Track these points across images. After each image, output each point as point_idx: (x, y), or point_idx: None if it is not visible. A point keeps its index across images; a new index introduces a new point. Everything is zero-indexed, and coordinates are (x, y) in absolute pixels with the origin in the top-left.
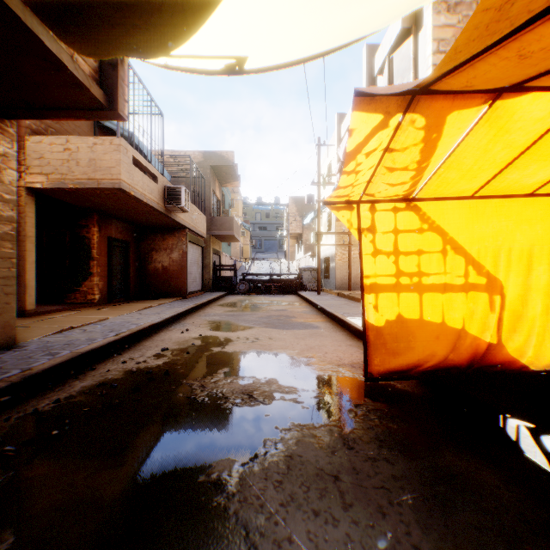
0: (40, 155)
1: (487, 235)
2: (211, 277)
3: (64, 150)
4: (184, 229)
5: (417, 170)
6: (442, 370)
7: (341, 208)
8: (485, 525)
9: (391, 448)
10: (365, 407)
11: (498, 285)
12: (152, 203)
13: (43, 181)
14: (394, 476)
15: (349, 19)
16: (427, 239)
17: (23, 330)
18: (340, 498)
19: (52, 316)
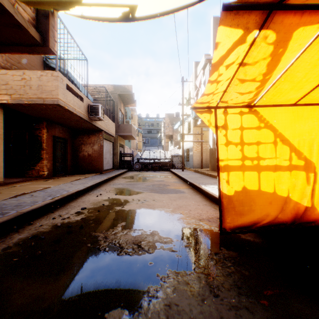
0: (6, 82)
1: (304, 131)
2: (118, 160)
3: (22, 79)
4: (101, 131)
5: (261, 81)
6: (273, 226)
7: (203, 112)
8: None
9: (248, 295)
10: (222, 255)
11: (312, 166)
12: (80, 114)
13: (8, 99)
14: None
15: None
16: (263, 134)
17: None
18: None
19: (14, 185)
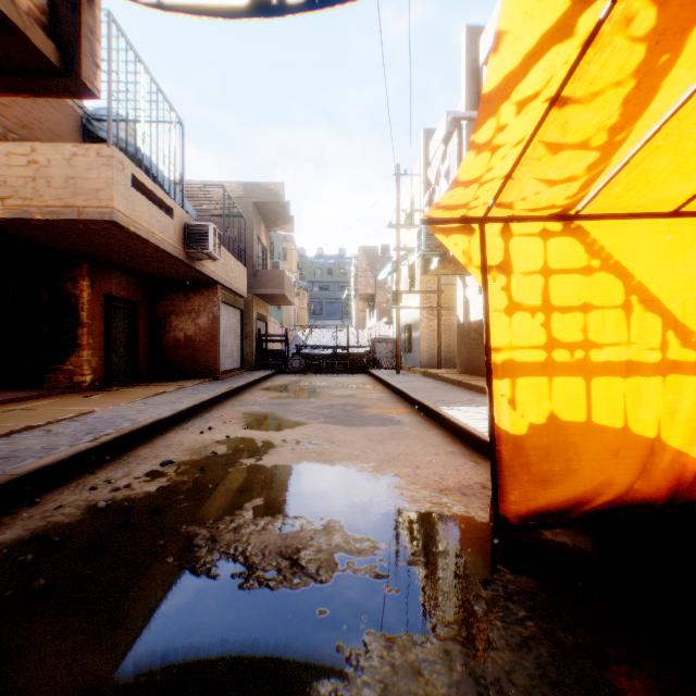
0: None
1: None
2: (255, 350)
3: (29, 164)
4: (215, 286)
5: (603, 150)
6: (623, 509)
7: (452, 230)
8: None
9: None
10: (502, 587)
11: None
12: (165, 245)
13: None
14: None
15: None
16: (598, 285)
17: None
18: None
19: (12, 408)
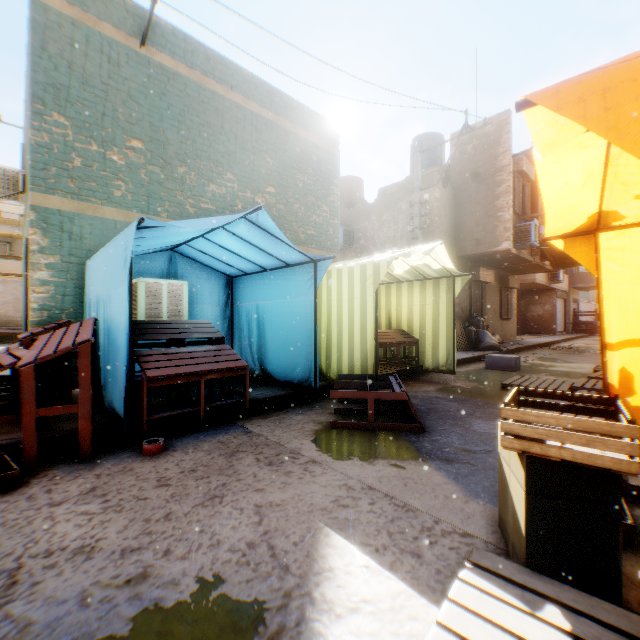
0: None
1: None
2: (570, 321)
3: None
4: (553, 290)
5: None
6: None
7: None
8: None
9: None
10: None
11: None
12: (542, 283)
13: None
14: None
15: None
16: None
17: None
18: None
19: None
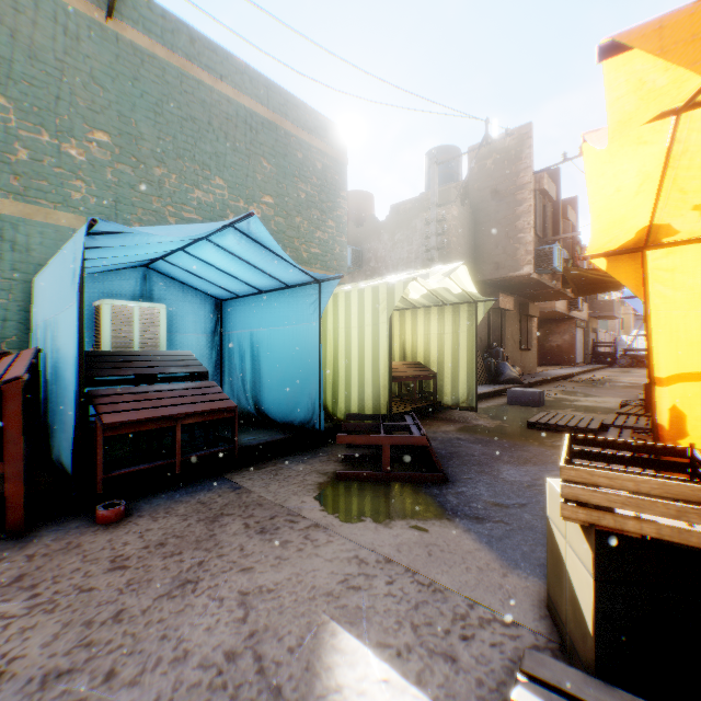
0: None
1: None
2: (589, 352)
3: None
4: (572, 319)
5: None
6: None
7: None
8: None
9: None
10: None
11: None
12: (563, 311)
13: None
14: None
15: None
16: None
17: None
18: None
19: None
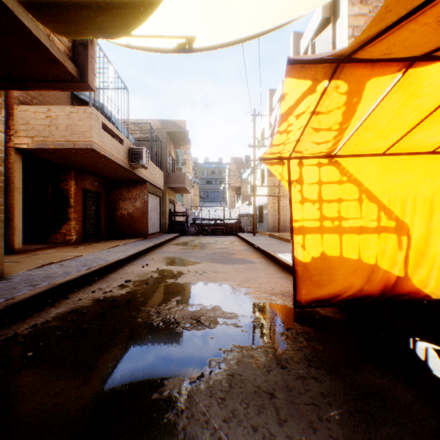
0: (26, 122)
1: (396, 186)
2: (168, 221)
3: (46, 117)
4: (145, 183)
5: (339, 130)
6: (358, 299)
7: (274, 163)
8: (404, 439)
9: (318, 367)
10: (295, 331)
11: (405, 228)
12: (119, 161)
13: (29, 143)
14: (322, 393)
15: (281, 4)
16: (346, 189)
17: (11, 265)
18: (276, 414)
19: (36, 253)
